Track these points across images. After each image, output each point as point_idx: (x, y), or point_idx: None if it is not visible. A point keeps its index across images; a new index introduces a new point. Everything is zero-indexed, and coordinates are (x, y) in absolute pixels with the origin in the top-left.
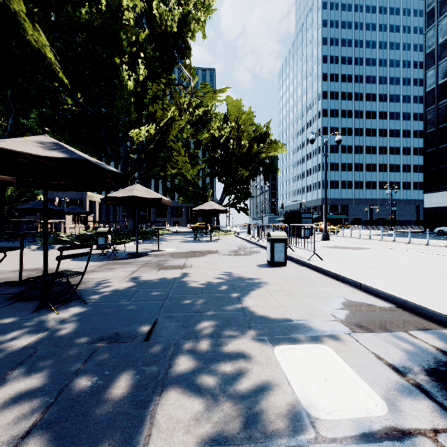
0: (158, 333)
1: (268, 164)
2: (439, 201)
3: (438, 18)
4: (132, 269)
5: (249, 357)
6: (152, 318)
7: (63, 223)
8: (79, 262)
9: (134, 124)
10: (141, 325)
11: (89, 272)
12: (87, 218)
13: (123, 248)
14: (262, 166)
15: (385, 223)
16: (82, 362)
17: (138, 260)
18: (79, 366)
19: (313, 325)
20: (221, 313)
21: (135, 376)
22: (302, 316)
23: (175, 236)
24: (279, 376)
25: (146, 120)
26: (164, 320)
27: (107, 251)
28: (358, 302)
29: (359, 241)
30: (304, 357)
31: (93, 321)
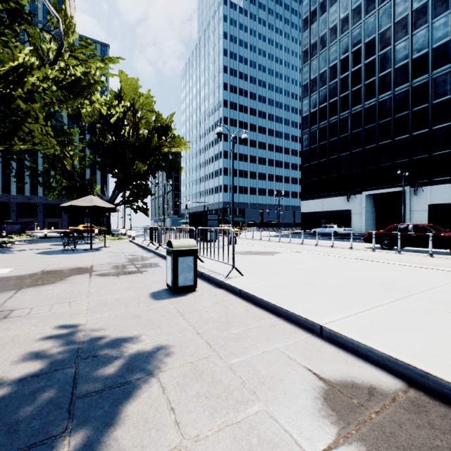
0: None
1: (171, 160)
2: (311, 207)
3: (310, 58)
4: None
5: None
6: None
7: None
8: None
9: None
10: None
11: None
12: None
13: None
14: (165, 162)
15: (274, 225)
16: None
17: None
18: None
19: None
20: None
21: None
22: None
23: (37, 244)
24: None
25: None
26: None
27: None
28: (347, 385)
29: (262, 243)
30: None
31: None
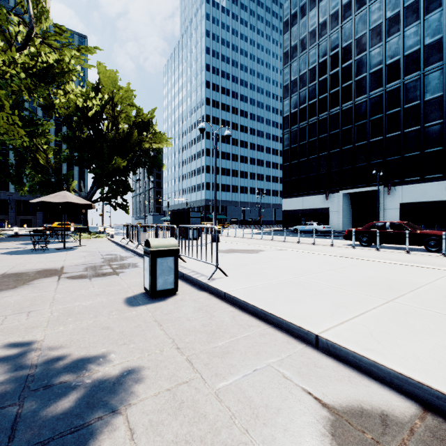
0: None
1: (152, 156)
2: (292, 205)
3: (291, 60)
4: None
5: None
6: None
7: None
8: None
9: None
10: None
11: None
12: None
13: None
14: (146, 158)
15: (256, 223)
16: None
17: None
18: None
19: None
20: None
21: None
22: None
23: (5, 242)
24: None
25: None
26: None
27: None
28: (355, 412)
29: (244, 241)
30: None
31: None
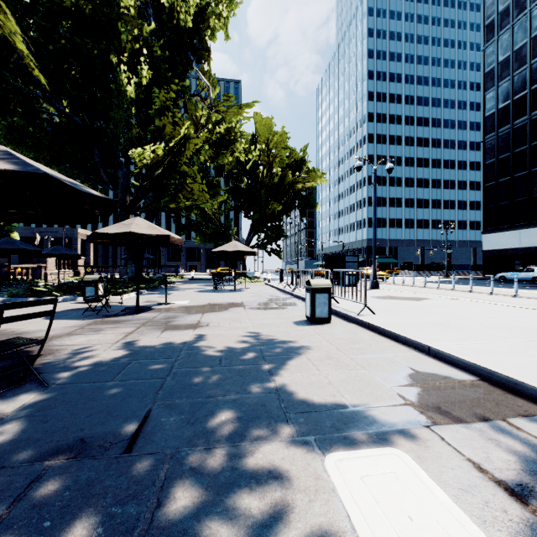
0: (149, 436)
1: (305, 197)
2: (500, 243)
3: (498, 32)
4: (126, 330)
5: (288, 477)
6: (143, 408)
7: (43, 268)
8: (54, 321)
9: (136, 141)
10: (124, 422)
11: (64, 335)
12: (77, 262)
13: (120, 300)
14: (298, 199)
15: (440, 268)
16: (8, 502)
17: (137, 317)
18: (0, 512)
19: (376, 414)
20: (246, 398)
21: (96, 530)
22: (359, 398)
23: (190, 284)
24: (337, 514)
25: (152, 137)
26: (160, 413)
27: (96, 304)
28: (430, 373)
29: (413, 289)
30: (372, 474)
31: (49, 418)
